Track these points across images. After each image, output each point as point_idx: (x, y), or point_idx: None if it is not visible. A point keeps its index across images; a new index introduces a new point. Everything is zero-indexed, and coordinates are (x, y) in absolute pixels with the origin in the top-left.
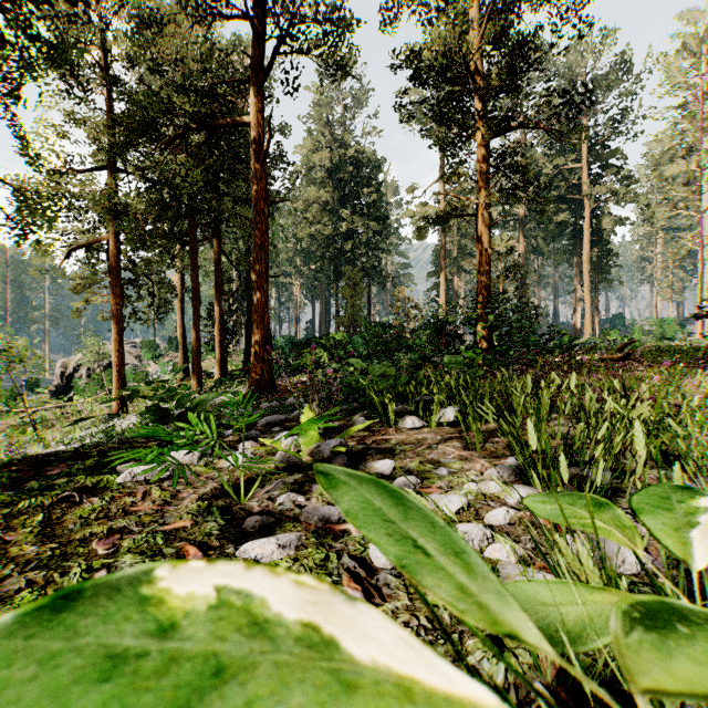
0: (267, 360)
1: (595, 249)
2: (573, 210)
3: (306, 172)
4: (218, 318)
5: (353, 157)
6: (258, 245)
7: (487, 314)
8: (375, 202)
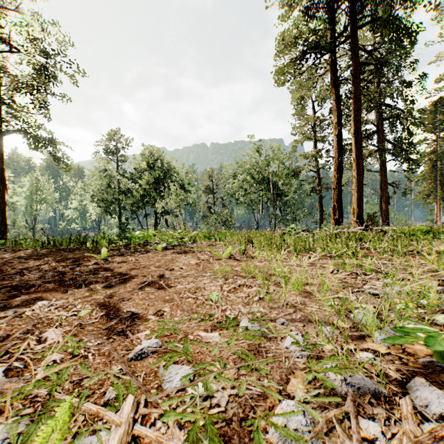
0: None
1: None
2: None
3: None
4: None
5: None
6: None
7: None
8: None
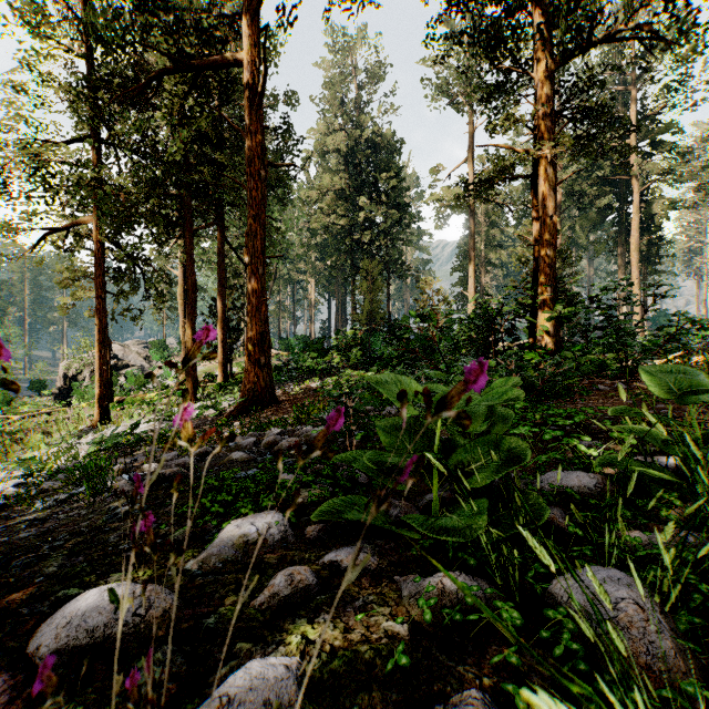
0: (264, 363)
1: (644, 237)
2: (617, 194)
3: (321, 159)
4: (220, 314)
5: (371, 141)
6: (252, 216)
7: (552, 303)
8: (395, 189)
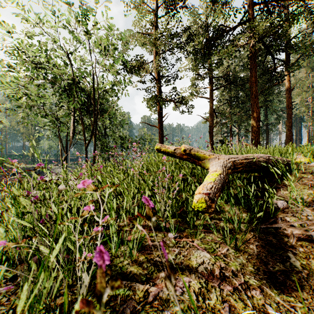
0: None
1: None
2: None
3: None
4: None
5: None
6: (288, 118)
7: None
8: None
